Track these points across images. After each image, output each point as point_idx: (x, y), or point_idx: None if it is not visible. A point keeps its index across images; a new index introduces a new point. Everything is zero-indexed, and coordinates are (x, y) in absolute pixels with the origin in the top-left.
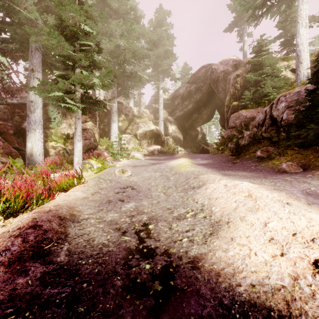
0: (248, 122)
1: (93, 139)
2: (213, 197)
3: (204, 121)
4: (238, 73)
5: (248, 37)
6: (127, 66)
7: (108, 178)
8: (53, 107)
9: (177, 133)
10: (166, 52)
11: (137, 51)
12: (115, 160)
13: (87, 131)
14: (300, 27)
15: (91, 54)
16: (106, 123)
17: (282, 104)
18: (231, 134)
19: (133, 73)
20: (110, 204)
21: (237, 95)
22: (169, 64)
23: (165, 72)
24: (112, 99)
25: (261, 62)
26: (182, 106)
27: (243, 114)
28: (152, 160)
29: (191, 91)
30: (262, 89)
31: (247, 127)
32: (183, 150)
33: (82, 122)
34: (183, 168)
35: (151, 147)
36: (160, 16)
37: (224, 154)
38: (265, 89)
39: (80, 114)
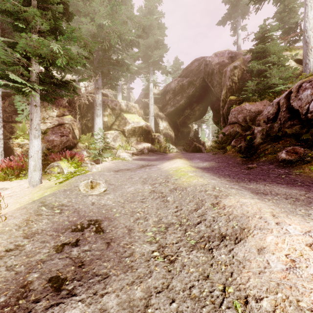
0: (253, 116)
1: (71, 136)
2: (311, 304)
3: (196, 117)
4: (235, 64)
5: (242, 30)
6: (115, 57)
7: (61, 202)
8: (20, 97)
9: (168, 130)
10: (156, 42)
11: (124, 34)
12: (97, 161)
13: (64, 126)
14: (309, 10)
15: (56, 19)
16: (89, 118)
17: (307, 91)
18: (234, 130)
19: (120, 60)
20: (16, 310)
21: (234, 88)
22: (160, 55)
23: (155, 64)
24: (84, 81)
25: (265, 49)
26: (173, 102)
27: (246, 108)
28: (141, 161)
29: (183, 85)
30: (267, 79)
31: (254, 122)
32: (175, 148)
33: (59, 115)
34: (184, 177)
35: (141, 145)
36: (150, 3)
37: (227, 155)
38: (271, 80)
39: (38, 99)
